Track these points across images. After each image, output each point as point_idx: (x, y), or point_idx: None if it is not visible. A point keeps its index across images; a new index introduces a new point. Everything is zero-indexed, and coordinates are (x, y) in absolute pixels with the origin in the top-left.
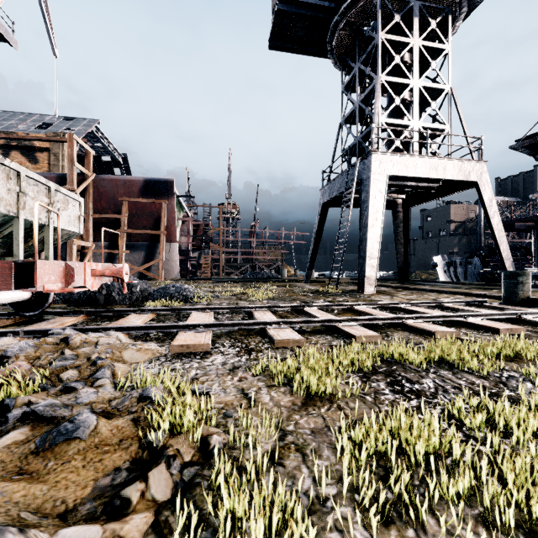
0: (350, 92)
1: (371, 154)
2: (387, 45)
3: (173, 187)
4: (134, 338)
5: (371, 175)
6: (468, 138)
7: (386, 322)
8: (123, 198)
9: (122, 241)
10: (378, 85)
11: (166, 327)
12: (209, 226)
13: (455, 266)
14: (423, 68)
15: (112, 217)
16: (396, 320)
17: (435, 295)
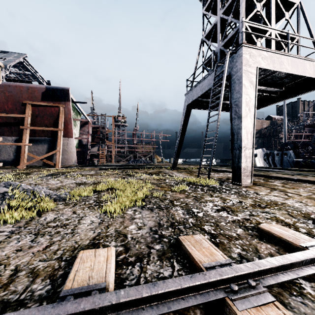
0: (211, 10)
1: (241, 47)
2: None
3: (69, 94)
4: None
5: (242, 66)
6: None
7: None
8: (26, 101)
9: (25, 136)
10: None
11: None
12: (105, 129)
13: (273, 156)
14: None
15: (16, 116)
16: None
17: None
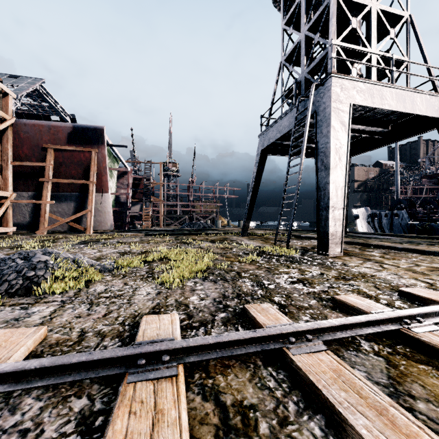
0: (292, 25)
1: (330, 77)
2: None
3: (103, 134)
4: None
5: (331, 102)
6: (432, 71)
7: None
8: (47, 145)
9: (46, 191)
10: None
11: None
12: (150, 180)
13: (379, 218)
14: None
15: (34, 165)
16: None
17: (428, 259)
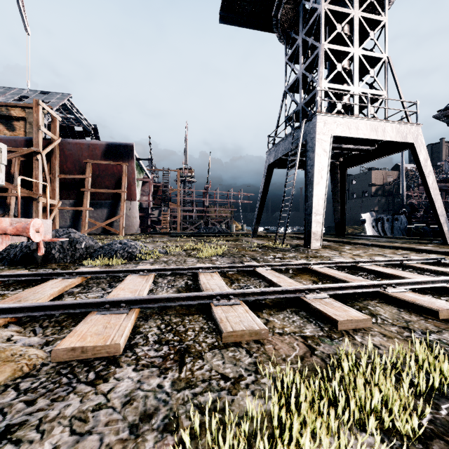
0: (293, 62)
1: (315, 115)
2: (330, 15)
3: (133, 150)
4: (26, 322)
5: (316, 135)
6: (404, 103)
7: (361, 291)
8: (87, 160)
9: (86, 199)
10: (322, 51)
11: (72, 306)
12: (168, 187)
13: (382, 222)
14: (360, 40)
15: (76, 177)
16: (372, 288)
17: (380, 250)
